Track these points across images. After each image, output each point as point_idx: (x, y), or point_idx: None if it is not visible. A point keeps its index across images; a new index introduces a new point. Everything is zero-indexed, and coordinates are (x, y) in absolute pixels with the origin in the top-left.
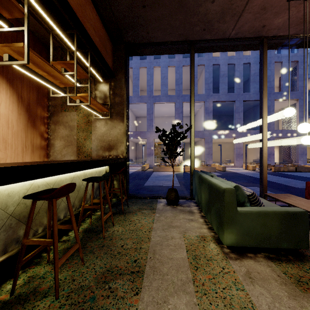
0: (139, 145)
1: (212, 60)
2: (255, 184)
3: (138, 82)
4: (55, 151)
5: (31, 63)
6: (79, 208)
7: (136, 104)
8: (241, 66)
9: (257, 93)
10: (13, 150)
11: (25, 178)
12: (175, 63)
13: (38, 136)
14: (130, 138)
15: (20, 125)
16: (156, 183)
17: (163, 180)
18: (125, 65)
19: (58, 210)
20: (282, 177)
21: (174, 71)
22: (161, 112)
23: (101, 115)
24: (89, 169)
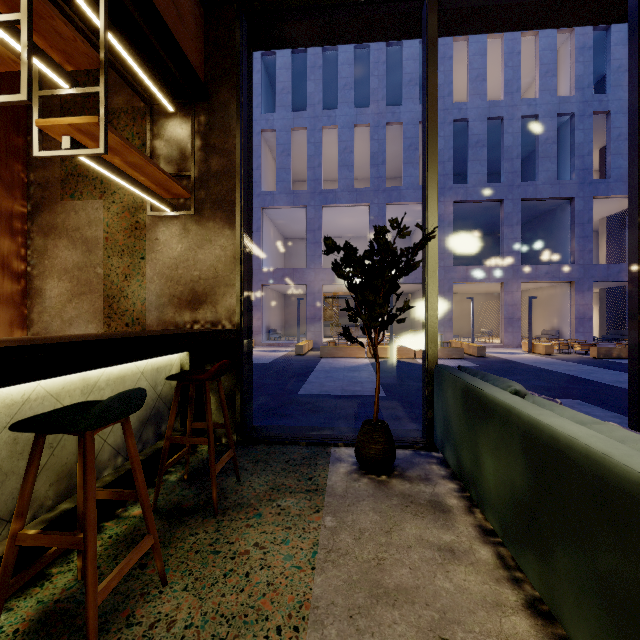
0: (291, 299)
1: (451, 110)
2: (568, 391)
3: (289, 161)
4: (47, 311)
5: None
6: (57, 505)
7: (285, 209)
8: (518, 123)
9: (553, 182)
10: None
11: None
12: (369, 117)
13: None
14: (271, 284)
15: None
16: (327, 389)
17: (345, 379)
18: (237, 64)
19: None
20: (624, 371)
21: (367, 137)
22: (338, 226)
23: (168, 206)
24: (101, 367)
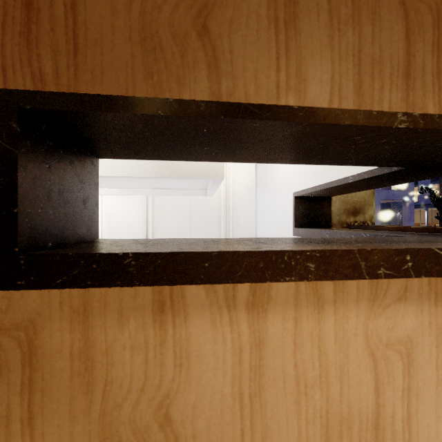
0: None
1: None
2: None
3: None
4: None
5: None
6: None
7: None
8: None
9: None
10: None
11: None
12: None
13: None
14: None
15: None
16: None
17: None
18: None
19: None
20: None
21: None
22: None
23: None
24: None
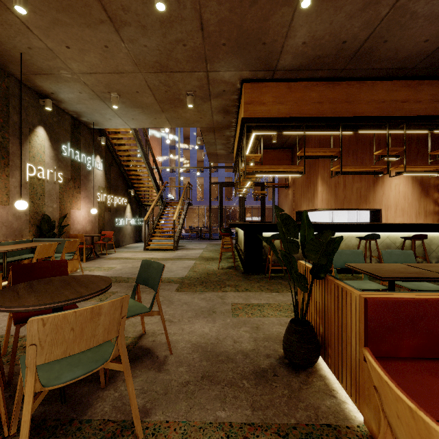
0: None
1: None
2: None
3: None
4: None
5: (410, 168)
6: None
7: None
8: None
9: None
10: (408, 216)
11: (403, 231)
12: None
13: (431, 203)
14: None
15: (414, 197)
16: None
17: None
18: None
19: (429, 256)
20: None
21: None
22: None
23: None
24: None
